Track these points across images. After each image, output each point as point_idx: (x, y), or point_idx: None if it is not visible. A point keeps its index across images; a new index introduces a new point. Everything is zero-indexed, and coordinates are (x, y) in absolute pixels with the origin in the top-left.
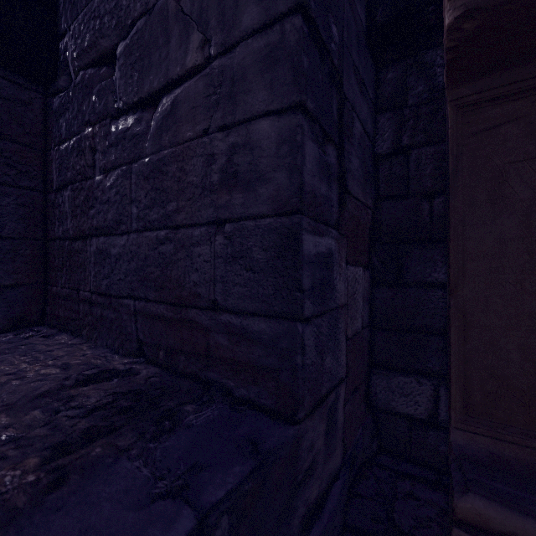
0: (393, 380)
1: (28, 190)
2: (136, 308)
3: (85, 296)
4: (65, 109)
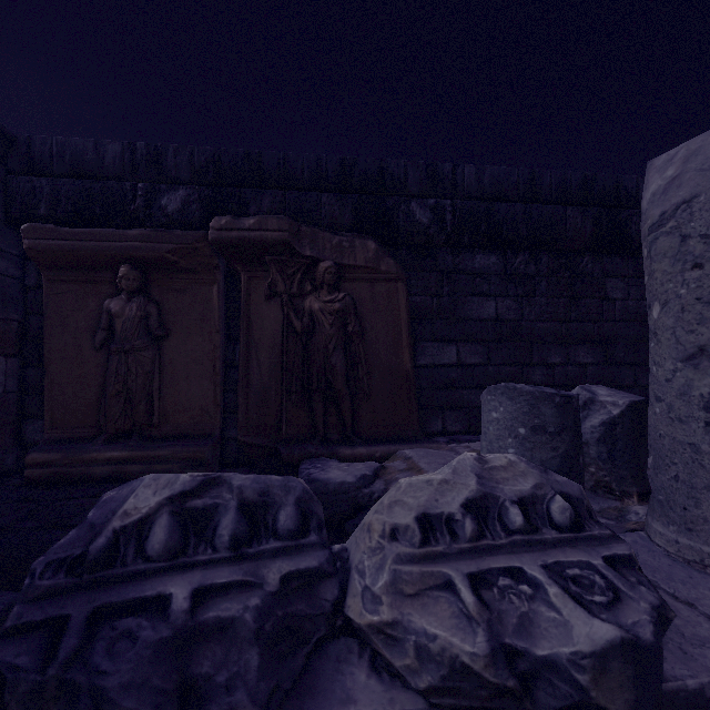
0: (37, 424)
1: None
2: None
3: None
4: None
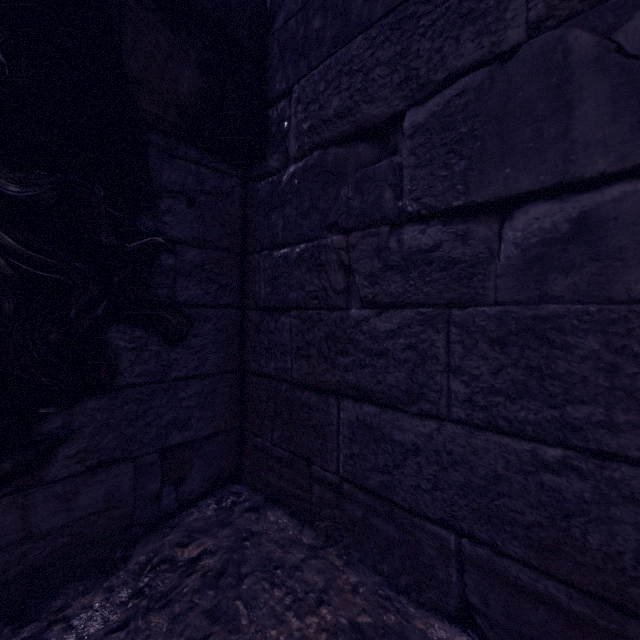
0: None
1: (226, 308)
2: (458, 546)
3: (323, 474)
4: (283, 201)
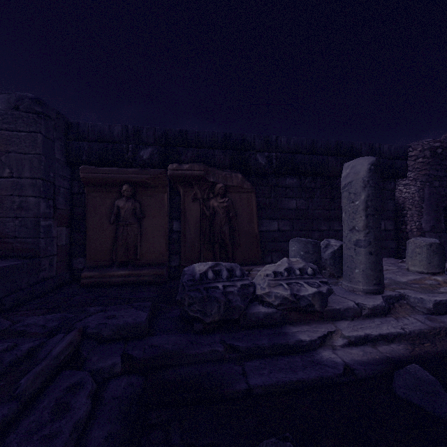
0: (78, 260)
1: None
2: None
3: None
4: None
